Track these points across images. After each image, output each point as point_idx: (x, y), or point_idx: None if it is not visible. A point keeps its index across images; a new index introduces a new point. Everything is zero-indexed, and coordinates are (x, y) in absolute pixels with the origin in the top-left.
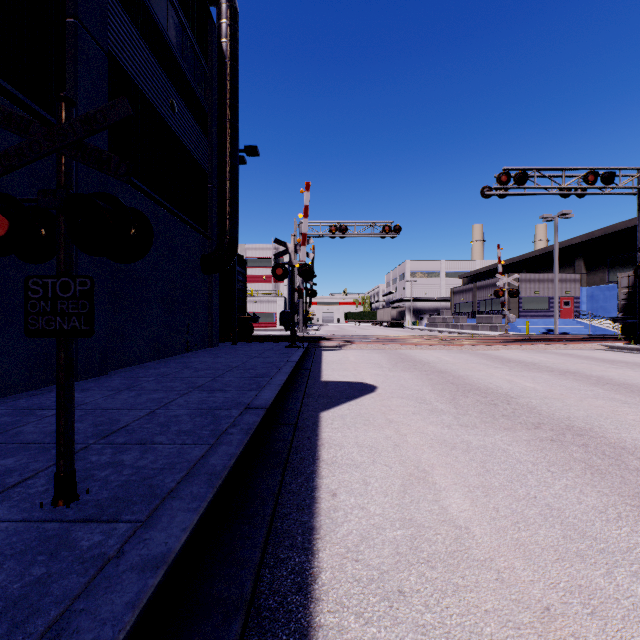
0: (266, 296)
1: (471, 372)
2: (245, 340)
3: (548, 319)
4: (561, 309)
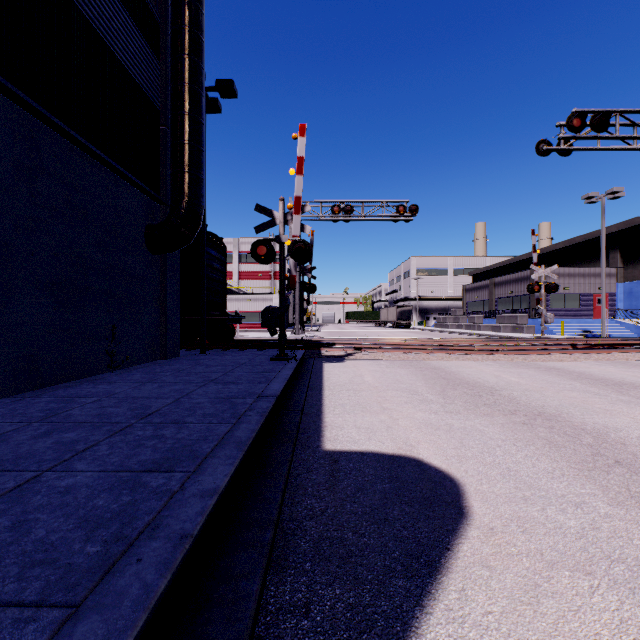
0: (261, 294)
1: (601, 417)
2: (221, 346)
3: (582, 319)
4: (594, 307)
